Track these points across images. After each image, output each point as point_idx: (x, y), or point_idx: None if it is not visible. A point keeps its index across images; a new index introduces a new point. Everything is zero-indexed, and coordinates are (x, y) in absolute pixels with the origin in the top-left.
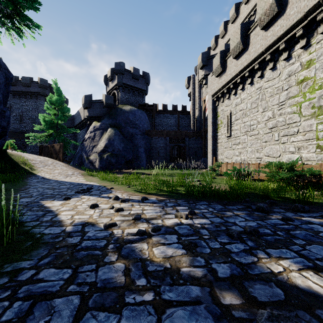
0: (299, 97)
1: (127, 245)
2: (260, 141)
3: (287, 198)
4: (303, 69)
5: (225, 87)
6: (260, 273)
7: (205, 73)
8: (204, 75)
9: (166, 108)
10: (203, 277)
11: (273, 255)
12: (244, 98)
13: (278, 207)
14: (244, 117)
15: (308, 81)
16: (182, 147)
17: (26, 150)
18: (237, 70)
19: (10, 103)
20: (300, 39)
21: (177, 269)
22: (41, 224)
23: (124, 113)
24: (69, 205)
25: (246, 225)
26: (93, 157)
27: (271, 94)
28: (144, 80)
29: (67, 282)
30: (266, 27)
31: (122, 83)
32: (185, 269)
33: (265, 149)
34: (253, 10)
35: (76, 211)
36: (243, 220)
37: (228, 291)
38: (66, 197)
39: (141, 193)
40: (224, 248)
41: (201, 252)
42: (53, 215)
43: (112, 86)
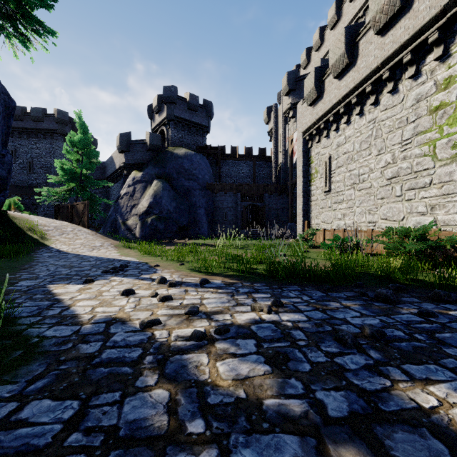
0: (432, 132)
1: (176, 356)
2: (374, 197)
3: (420, 281)
4: (438, 91)
5: (322, 120)
6: (399, 410)
7: (293, 102)
8: (291, 105)
9: (236, 152)
10: (302, 417)
11: (415, 375)
12: (349, 136)
13: (409, 295)
14: (350, 163)
15: (446, 108)
16: (259, 208)
17: (37, 212)
18: (340, 95)
19: (15, 145)
20: (434, 46)
21: (258, 402)
22: (42, 321)
23: (176, 159)
24: (90, 291)
25: (363, 324)
26: (132, 221)
27: (390, 128)
28: (205, 112)
29: (67, 426)
30: (383, 30)
31: (173, 116)
32: (272, 402)
33: (381, 209)
34: (362, 10)
35: (100, 300)
36: (357, 316)
37: (350, 445)
38: (87, 279)
39: (199, 273)
40: (333, 363)
41: (295, 370)
42: (63, 307)
43: (160, 120)
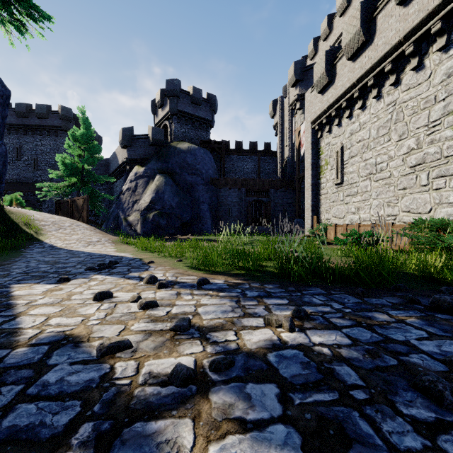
0: None
1: (135, 425)
2: (394, 187)
3: None
4: None
5: (334, 107)
6: None
7: (300, 93)
8: (298, 96)
9: (241, 147)
10: None
11: None
12: (364, 122)
13: None
14: (365, 151)
15: None
16: (265, 203)
17: (42, 209)
18: (354, 78)
19: (20, 142)
20: None
21: None
22: None
23: (179, 154)
24: (58, 293)
25: (443, 353)
26: (134, 217)
27: (414, 110)
28: (209, 106)
29: None
30: None
31: (176, 110)
32: None
33: (403, 200)
34: None
35: (63, 306)
36: (424, 336)
37: None
38: (62, 278)
39: (198, 271)
40: None
41: None
42: (9, 316)
43: (163, 115)
